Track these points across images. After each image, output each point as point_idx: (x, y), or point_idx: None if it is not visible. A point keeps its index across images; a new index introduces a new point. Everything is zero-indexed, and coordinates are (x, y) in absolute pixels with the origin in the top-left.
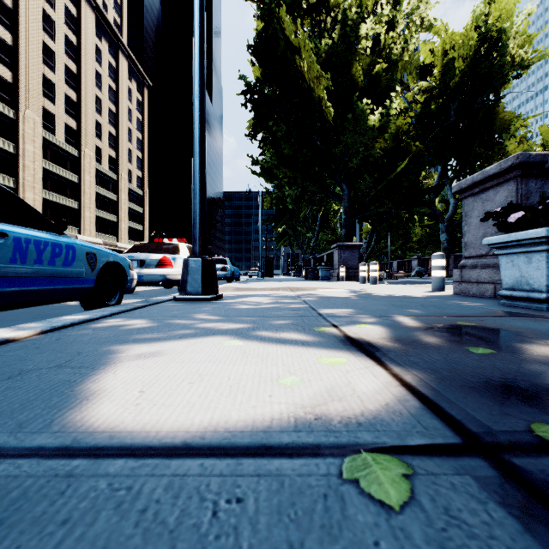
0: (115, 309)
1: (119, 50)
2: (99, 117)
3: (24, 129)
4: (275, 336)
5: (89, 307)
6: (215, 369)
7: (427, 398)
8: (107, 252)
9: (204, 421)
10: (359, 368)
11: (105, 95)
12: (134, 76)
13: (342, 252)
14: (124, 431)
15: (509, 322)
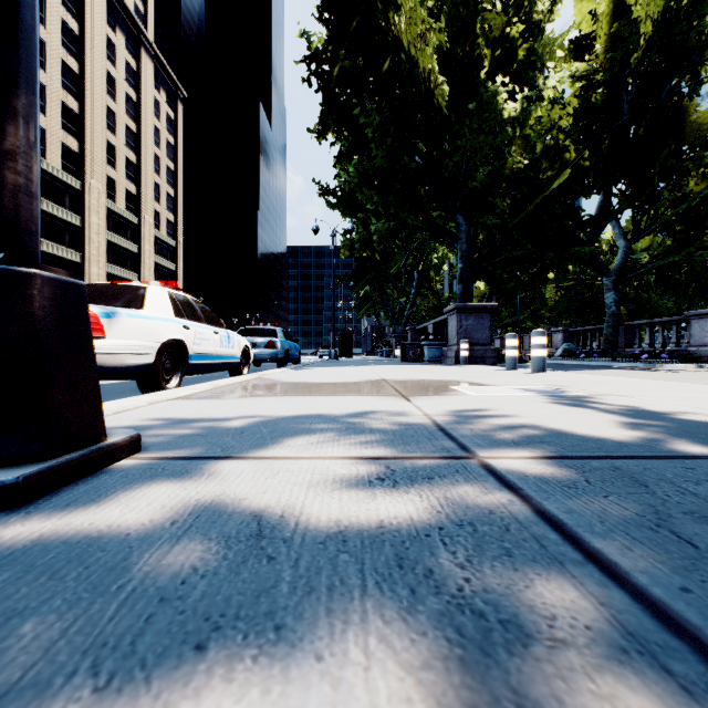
0: None
1: (141, 46)
2: (112, 137)
3: None
4: None
5: None
6: None
7: None
8: None
9: None
10: None
11: (122, 107)
12: (163, 84)
13: (464, 318)
14: None
15: None
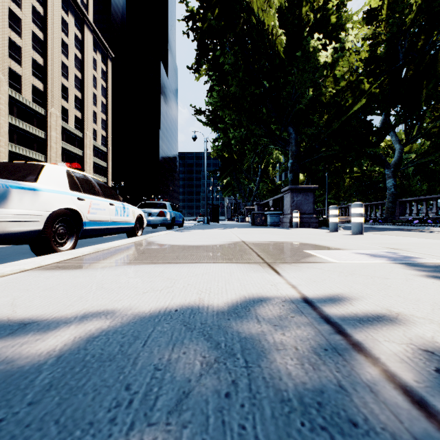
0: None
1: (84, 24)
2: (65, 82)
3: None
4: None
5: None
6: None
7: None
8: None
9: None
10: None
11: (72, 63)
12: (98, 49)
13: (295, 195)
14: None
15: None
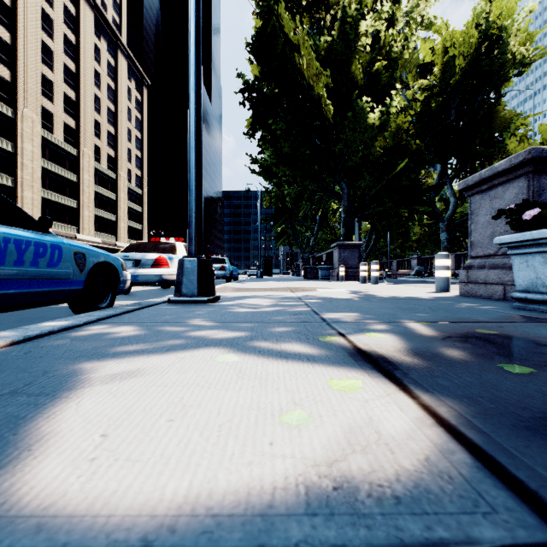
0: (103, 313)
1: (118, 49)
2: (97, 116)
3: (22, 127)
4: (276, 348)
5: (78, 310)
6: (203, 397)
7: (478, 447)
8: (98, 252)
9: (179, 493)
10: (379, 395)
11: (104, 94)
12: (133, 75)
13: (342, 251)
14: (62, 513)
15: (533, 329)
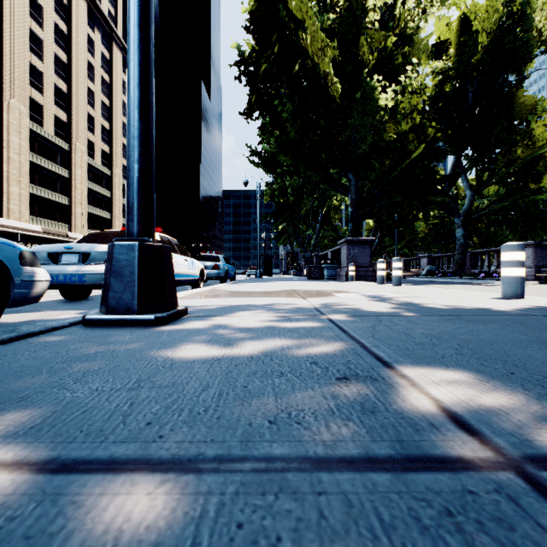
0: None
1: (113, 41)
2: (91, 110)
3: (8, 119)
4: None
5: None
6: None
7: None
8: None
9: None
10: None
11: (98, 88)
12: None
13: (351, 248)
14: None
15: None
